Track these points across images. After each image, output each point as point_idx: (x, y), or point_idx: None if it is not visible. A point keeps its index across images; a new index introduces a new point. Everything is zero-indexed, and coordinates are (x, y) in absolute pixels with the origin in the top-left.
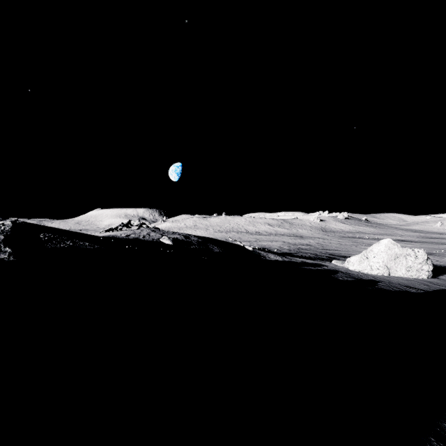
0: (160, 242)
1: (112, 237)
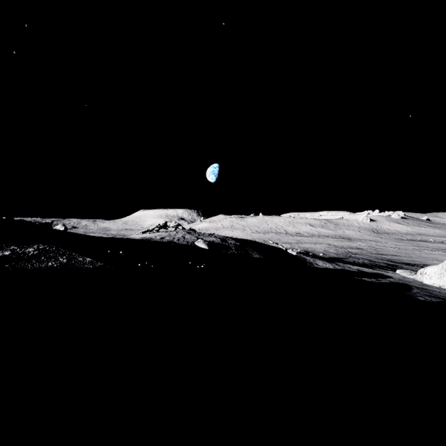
0: (194, 247)
1: (146, 239)
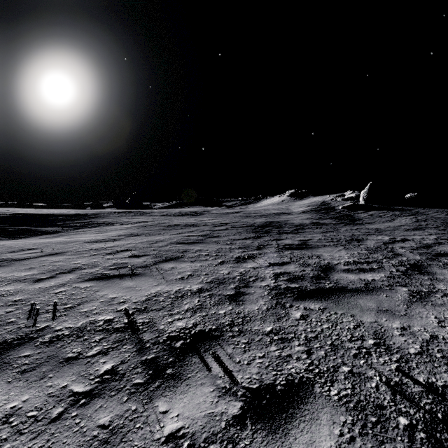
0: None
1: None
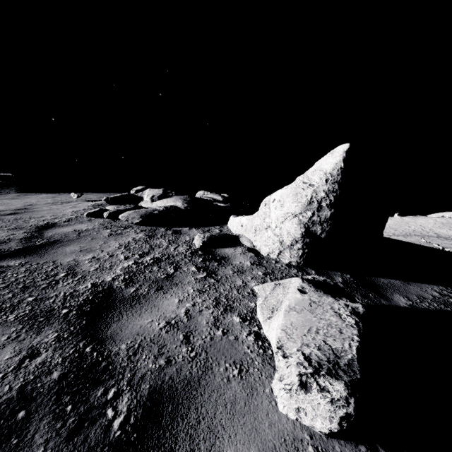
0: None
1: None
